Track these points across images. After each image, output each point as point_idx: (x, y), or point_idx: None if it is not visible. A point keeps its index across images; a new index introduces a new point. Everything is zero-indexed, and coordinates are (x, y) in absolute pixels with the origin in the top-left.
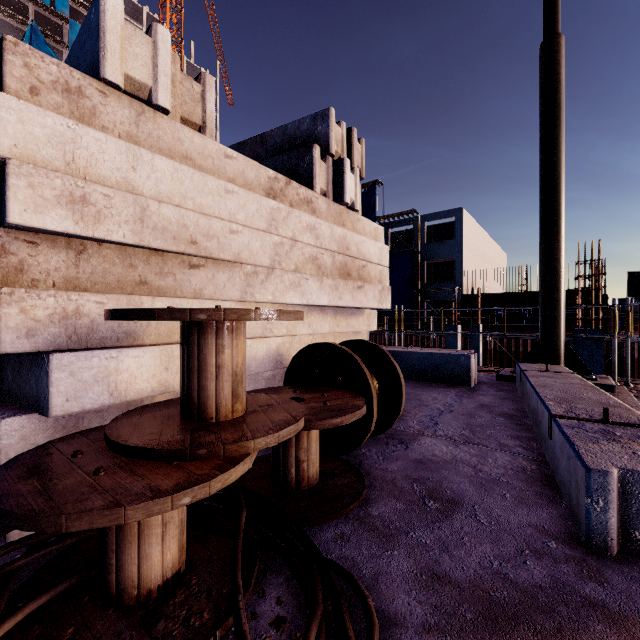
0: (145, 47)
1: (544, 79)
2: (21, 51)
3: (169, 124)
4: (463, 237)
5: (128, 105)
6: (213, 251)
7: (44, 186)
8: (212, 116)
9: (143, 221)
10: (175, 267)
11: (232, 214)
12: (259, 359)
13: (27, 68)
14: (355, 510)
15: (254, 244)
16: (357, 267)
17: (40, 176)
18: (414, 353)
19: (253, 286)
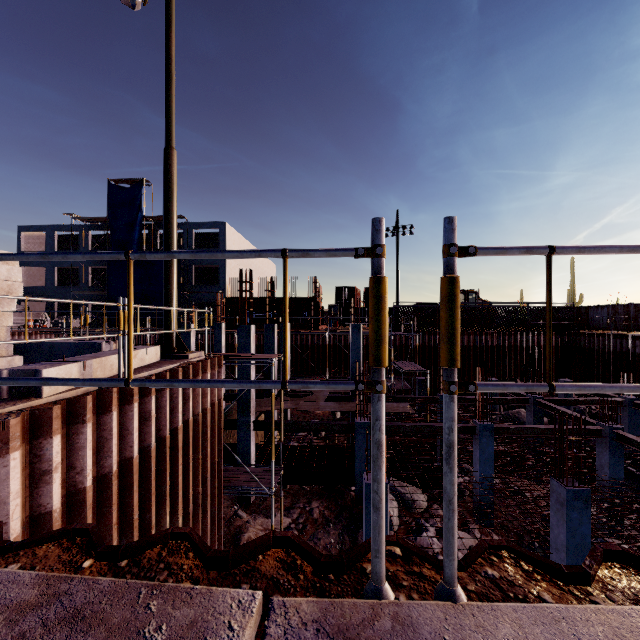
0: None
1: (164, 172)
2: None
3: None
4: (226, 248)
5: None
6: None
7: None
8: None
9: None
10: None
11: None
12: None
13: None
14: None
15: None
16: None
17: None
18: (66, 343)
19: None
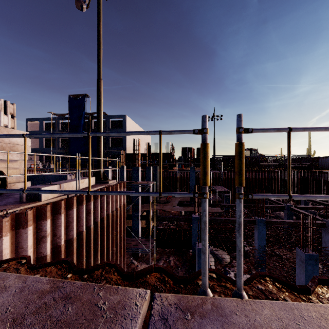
0: None
1: (97, 91)
2: None
3: None
4: (126, 128)
5: None
6: None
7: None
8: None
9: None
10: None
11: None
12: None
13: None
14: None
15: None
16: (9, 146)
17: None
18: (50, 175)
19: None
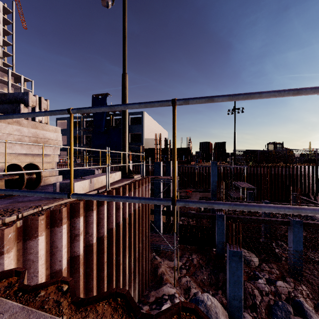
0: None
1: (122, 85)
2: None
3: None
4: (145, 124)
5: None
6: None
7: None
8: None
9: None
10: None
11: None
12: None
13: None
14: (9, 198)
15: None
16: (43, 141)
17: None
18: (79, 169)
19: None
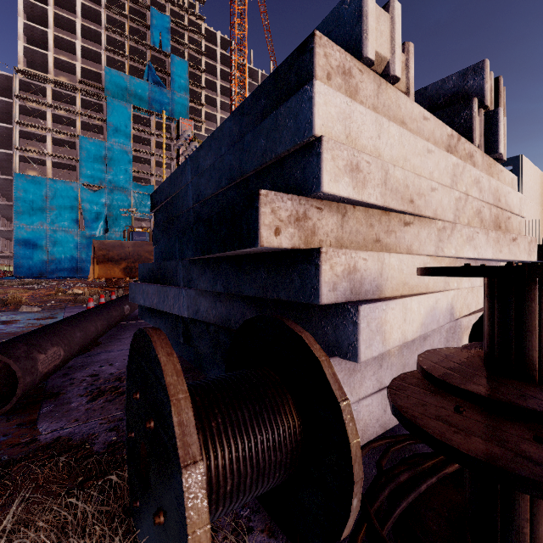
0: (386, 24)
1: None
2: (322, 43)
3: (393, 93)
4: (523, 185)
5: (372, 80)
6: (421, 209)
7: (338, 158)
8: (413, 82)
9: (385, 184)
10: (395, 225)
11: (430, 172)
12: (443, 312)
13: (325, 57)
14: None
15: (444, 200)
16: (504, 219)
17: (336, 149)
18: None
19: (442, 241)
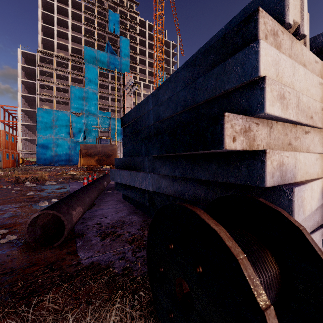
0: (297, 0)
1: None
2: (262, 15)
3: (299, 46)
4: None
5: (288, 38)
6: (316, 122)
7: (273, 90)
8: (308, 38)
9: (298, 106)
10: (300, 133)
11: (320, 98)
12: None
13: (264, 24)
14: None
15: None
16: None
17: (273, 84)
18: None
19: None
